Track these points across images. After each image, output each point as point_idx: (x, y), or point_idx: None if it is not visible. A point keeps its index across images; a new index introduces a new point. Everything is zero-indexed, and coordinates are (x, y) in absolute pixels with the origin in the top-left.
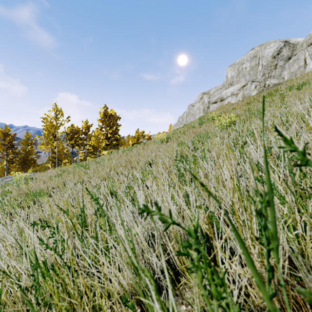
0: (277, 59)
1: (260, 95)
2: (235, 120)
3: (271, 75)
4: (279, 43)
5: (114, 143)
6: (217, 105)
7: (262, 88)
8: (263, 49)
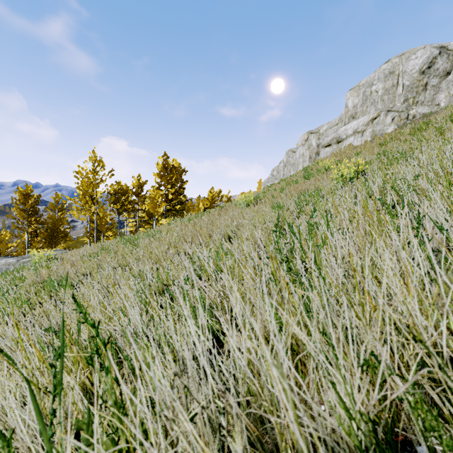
0: (427, 76)
1: (401, 132)
2: (363, 169)
3: (418, 100)
4: (431, 49)
5: (177, 207)
6: (331, 149)
7: (403, 122)
8: (405, 61)
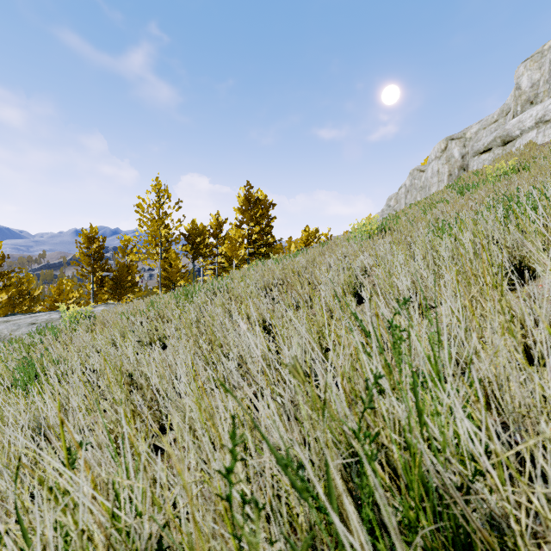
0: None
1: None
2: None
3: None
4: None
5: (263, 250)
6: (491, 156)
7: None
8: None
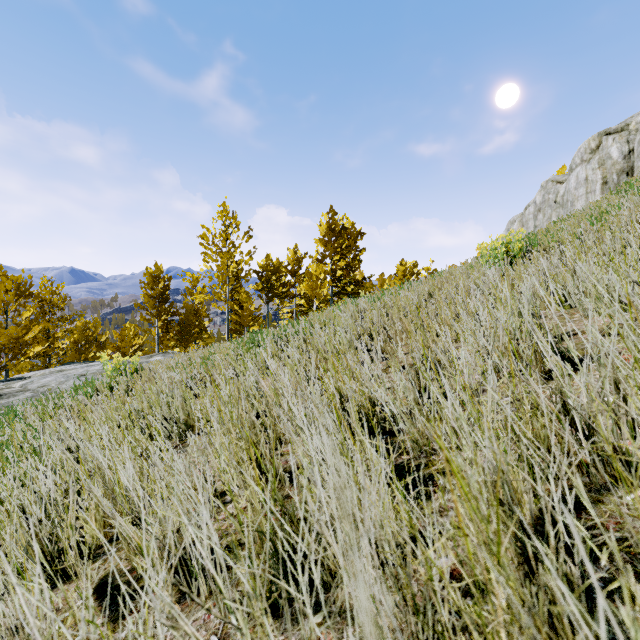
0: None
1: None
2: None
3: None
4: None
5: (349, 289)
6: None
7: None
8: None
